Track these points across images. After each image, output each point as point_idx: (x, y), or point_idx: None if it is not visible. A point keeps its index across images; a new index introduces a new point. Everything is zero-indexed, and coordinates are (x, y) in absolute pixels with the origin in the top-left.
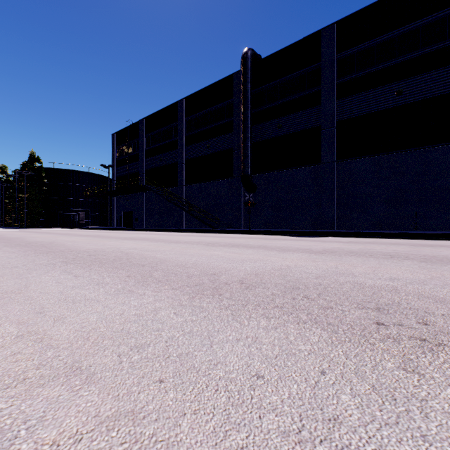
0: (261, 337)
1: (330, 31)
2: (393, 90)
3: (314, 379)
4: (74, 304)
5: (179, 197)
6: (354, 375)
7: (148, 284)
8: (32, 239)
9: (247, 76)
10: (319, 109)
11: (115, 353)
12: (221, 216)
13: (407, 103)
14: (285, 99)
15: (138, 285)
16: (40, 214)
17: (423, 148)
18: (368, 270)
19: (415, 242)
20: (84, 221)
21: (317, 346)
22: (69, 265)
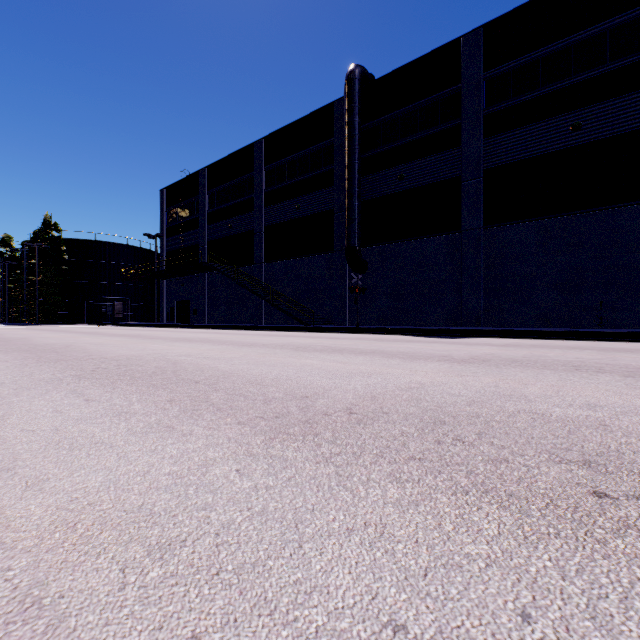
0: (391, 525)
1: (474, 39)
2: (567, 123)
3: (512, 635)
4: (71, 451)
5: (256, 280)
6: (591, 623)
7: (199, 414)
8: (41, 340)
9: (354, 105)
10: (459, 152)
11: (117, 562)
12: (316, 307)
13: (588, 142)
14: (408, 138)
15: (184, 417)
16: (58, 304)
17: (612, 207)
18: (548, 390)
19: (603, 345)
20: (120, 315)
21: (499, 546)
22: (83, 381)
